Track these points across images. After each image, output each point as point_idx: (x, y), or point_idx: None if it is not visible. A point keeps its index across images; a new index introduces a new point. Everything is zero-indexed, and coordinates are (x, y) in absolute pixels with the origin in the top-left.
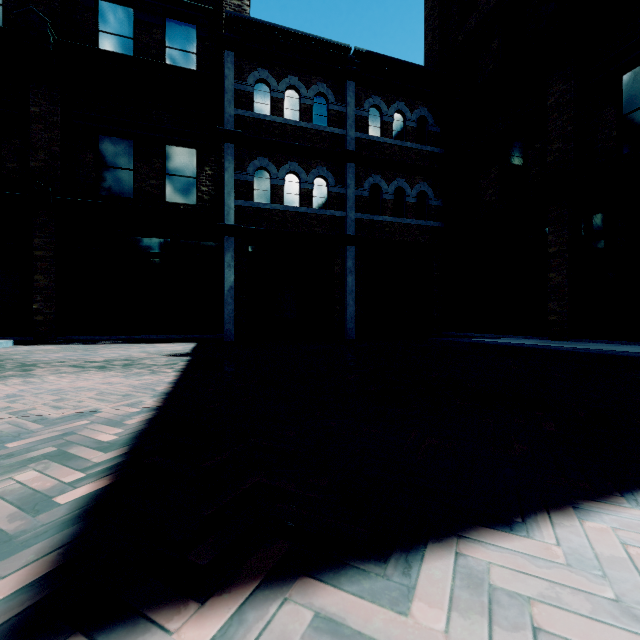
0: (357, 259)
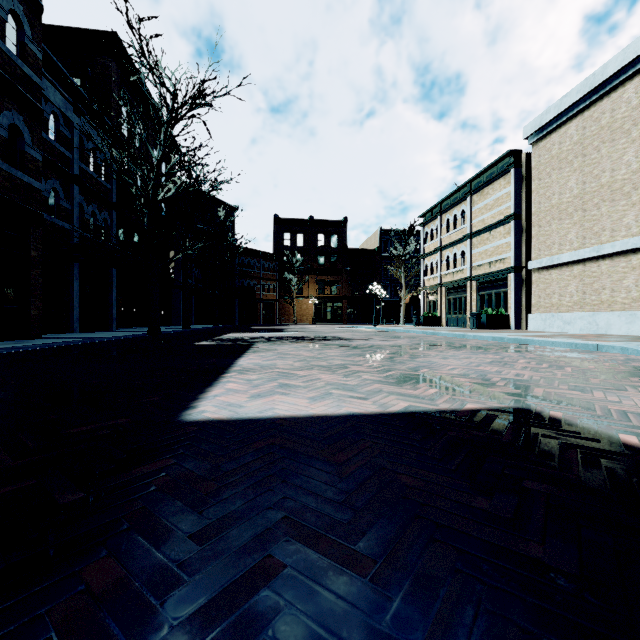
0: None
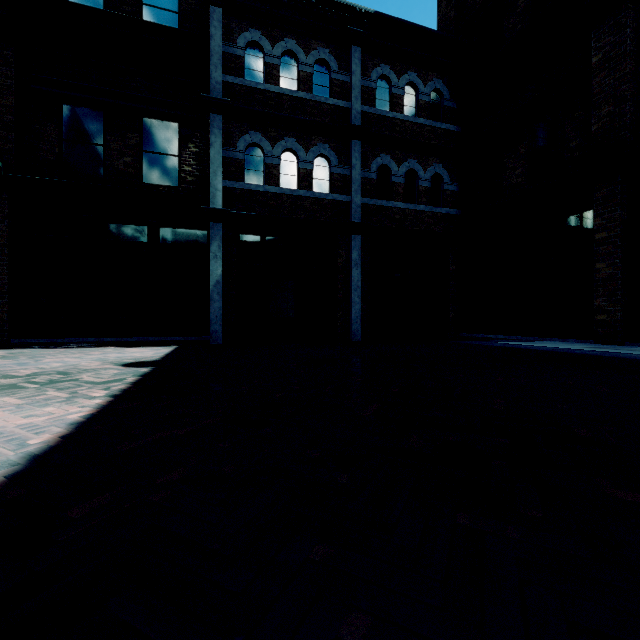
0: (363, 250)
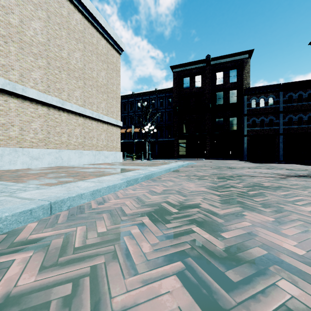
0: (283, 139)
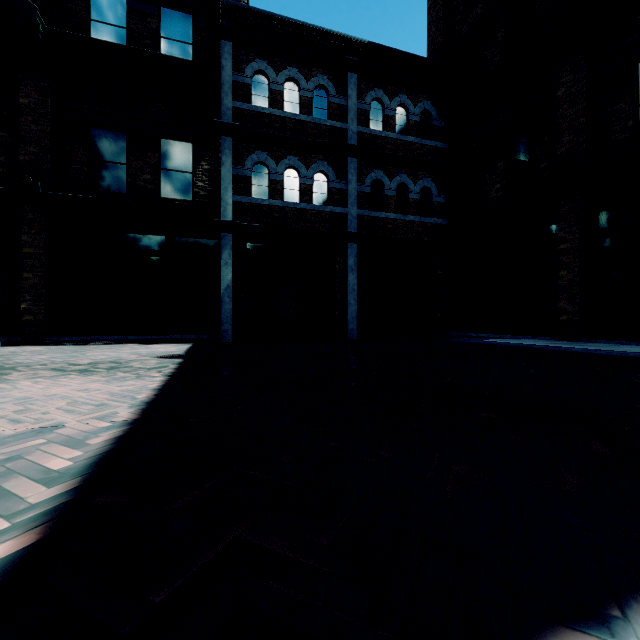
0: (359, 257)
